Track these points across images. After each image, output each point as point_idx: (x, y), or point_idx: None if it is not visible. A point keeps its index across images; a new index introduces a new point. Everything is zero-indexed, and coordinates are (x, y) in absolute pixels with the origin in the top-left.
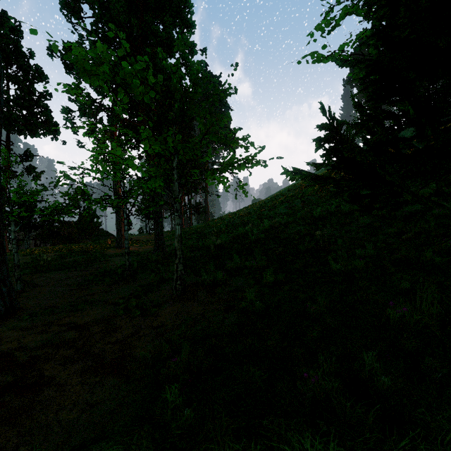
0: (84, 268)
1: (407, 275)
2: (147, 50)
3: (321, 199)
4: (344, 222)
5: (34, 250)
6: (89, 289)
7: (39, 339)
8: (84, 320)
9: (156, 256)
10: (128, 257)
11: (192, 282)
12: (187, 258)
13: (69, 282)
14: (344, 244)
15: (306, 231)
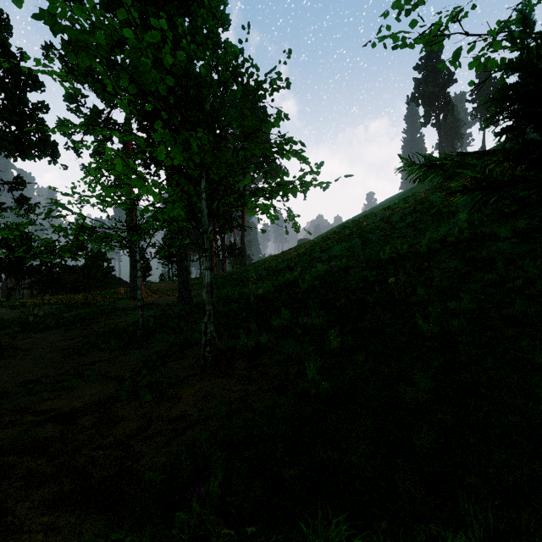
0: (86, 326)
1: (538, 341)
2: (162, 15)
3: (386, 237)
4: (422, 266)
5: (25, 302)
6: (89, 356)
7: (1, 437)
8: (72, 405)
9: (180, 310)
10: (142, 312)
11: (226, 347)
12: (219, 313)
13: (64, 346)
14: (426, 295)
15: (373, 278)
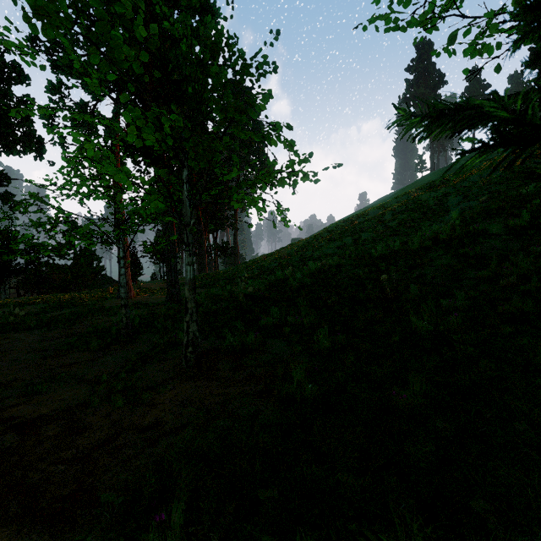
0: (70, 326)
1: (538, 339)
2: None
3: (378, 236)
4: (414, 263)
5: (9, 301)
6: (67, 357)
7: None
8: (38, 412)
9: (168, 309)
10: (126, 311)
11: (211, 347)
12: (207, 312)
13: (43, 347)
14: (419, 293)
15: (365, 275)
